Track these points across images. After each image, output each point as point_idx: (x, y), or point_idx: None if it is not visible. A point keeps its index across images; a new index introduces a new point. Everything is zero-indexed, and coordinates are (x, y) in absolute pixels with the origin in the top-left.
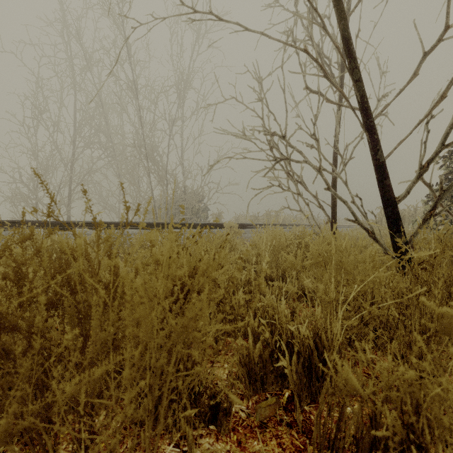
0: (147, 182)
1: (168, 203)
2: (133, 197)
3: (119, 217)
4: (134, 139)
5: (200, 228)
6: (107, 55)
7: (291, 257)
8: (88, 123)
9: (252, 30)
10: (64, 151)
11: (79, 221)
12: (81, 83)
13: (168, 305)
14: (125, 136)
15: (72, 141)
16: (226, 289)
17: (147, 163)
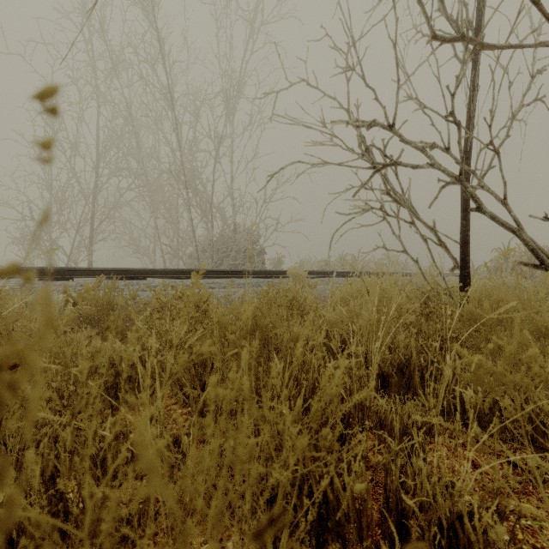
0: (188, 219)
1: (214, 245)
2: (169, 237)
3: (154, 263)
4: (169, 162)
5: (254, 277)
6: (135, 53)
7: (484, 359)
8: (115, 145)
9: None
10: (85, 180)
11: (86, 268)
12: (105, 94)
13: None
14: (158, 159)
15: (94, 167)
16: (305, 411)
17: (187, 193)
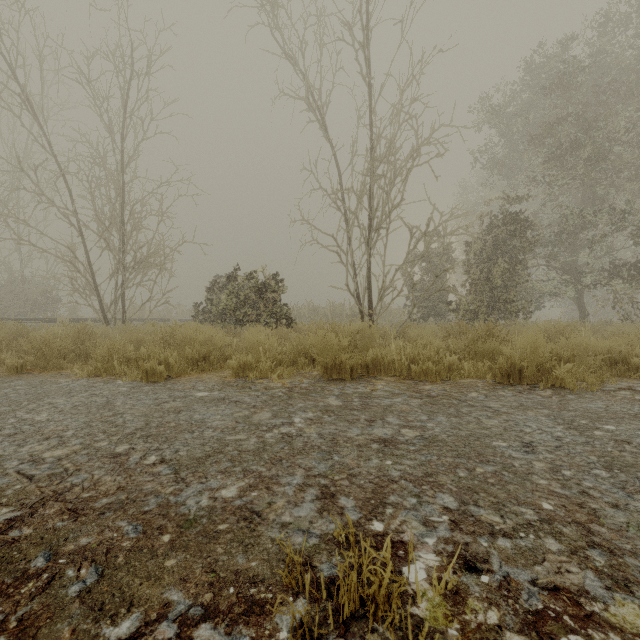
0: None
1: None
2: None
3: None
4: None
5: (38, 322)
6: None
7: None
8: None
9: (48, 252)
10: None
11: None
12: None
13: (12, 329)
14: None
15: None
16: None
17: None
